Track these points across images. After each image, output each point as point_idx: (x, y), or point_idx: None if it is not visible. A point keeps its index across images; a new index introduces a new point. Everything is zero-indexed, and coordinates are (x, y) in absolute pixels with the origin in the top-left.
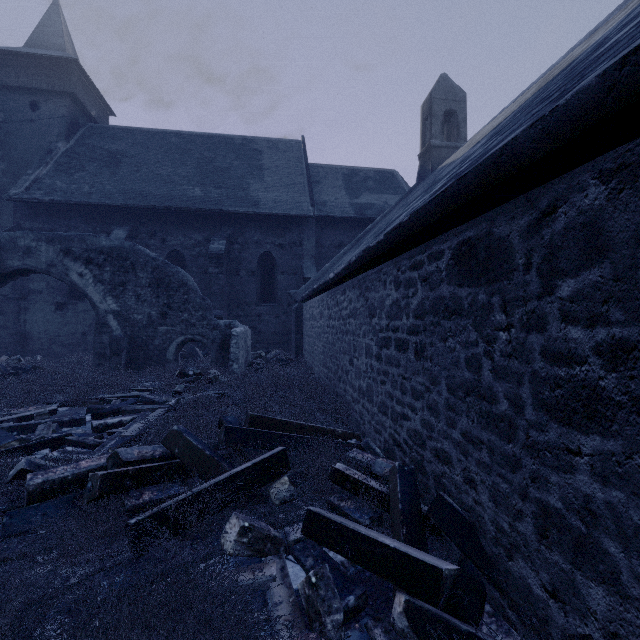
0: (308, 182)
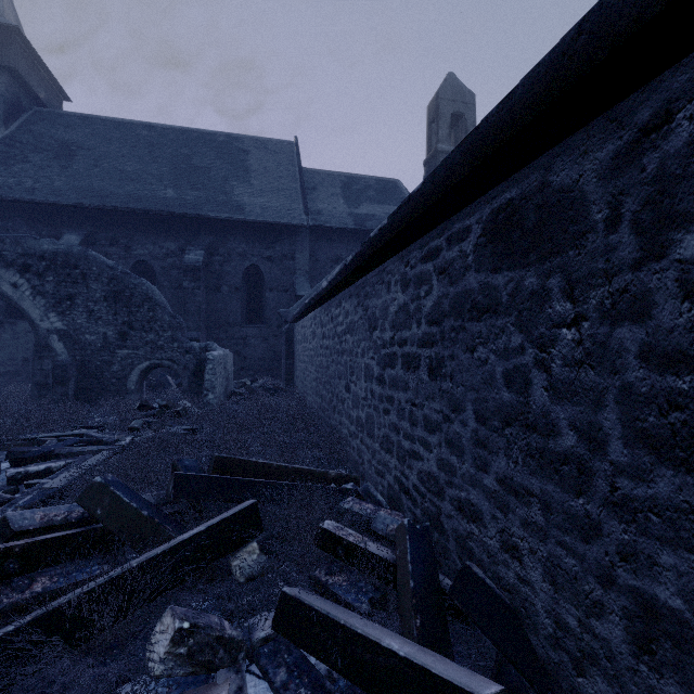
0: (301, 188)
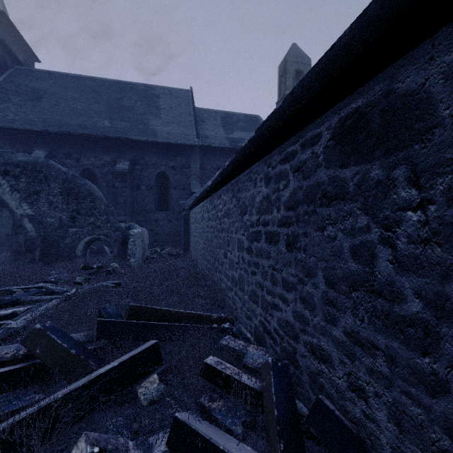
0: (194, 120)
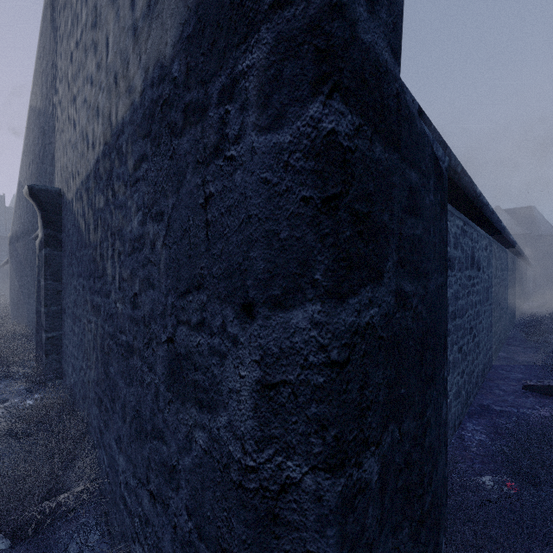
0: (5, 220)
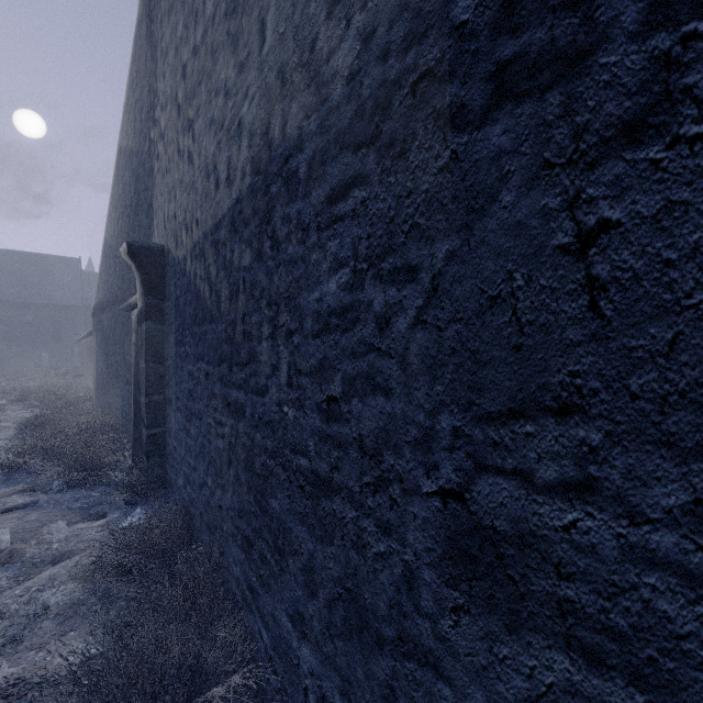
0: (81, 287)
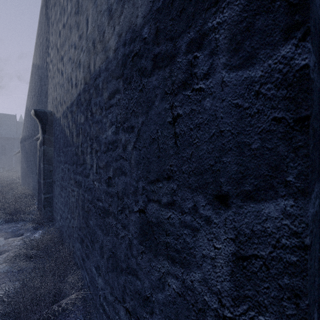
0: (16, 129)
